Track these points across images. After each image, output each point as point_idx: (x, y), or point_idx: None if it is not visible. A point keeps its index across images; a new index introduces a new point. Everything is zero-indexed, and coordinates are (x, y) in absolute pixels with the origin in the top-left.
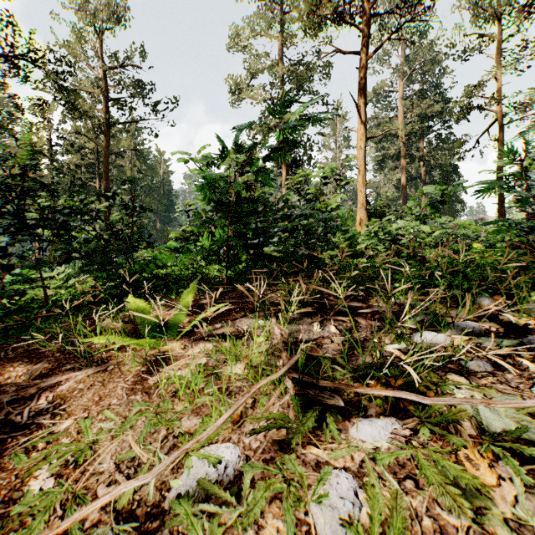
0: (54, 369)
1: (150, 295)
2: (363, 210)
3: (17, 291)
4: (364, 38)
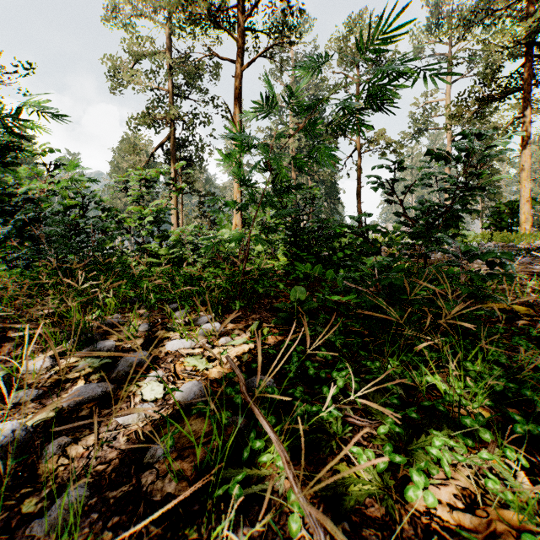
0: None
1: None
2: (238, 216)
3: None
4: (239, 49)
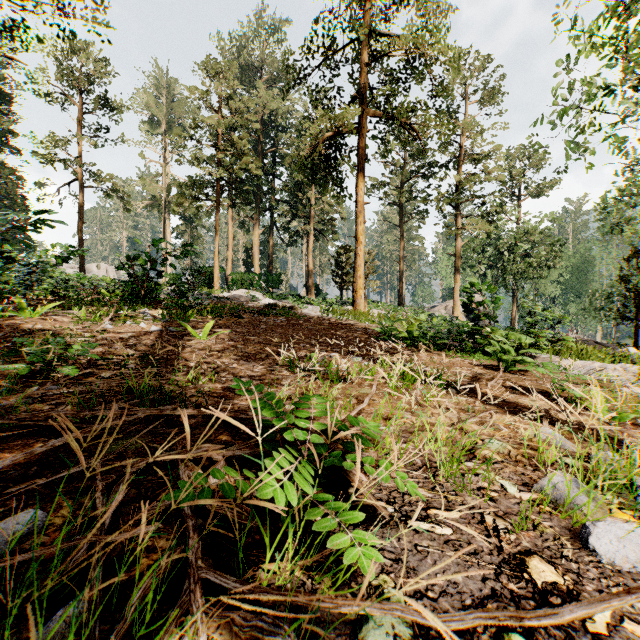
0: None
1: None
2: None
3: None
4: None
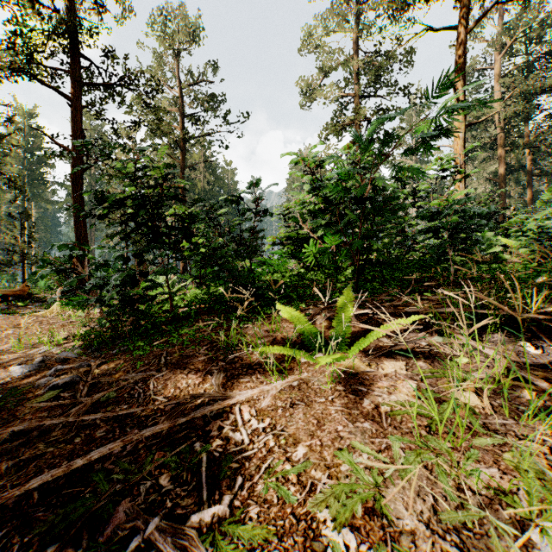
0: (230, 379)
1: (272, 303)
2: None
3: (152, 296)
4: (462, 10)
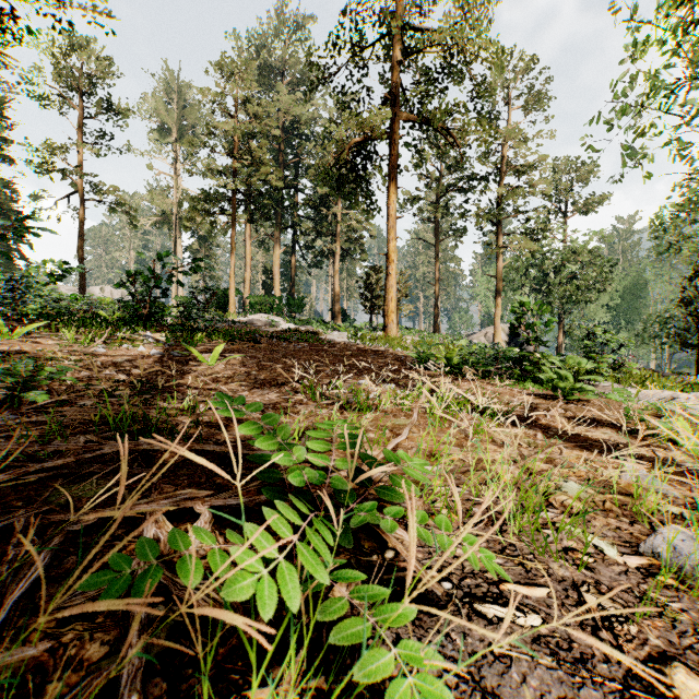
0: None
1: None
2: None
3: None
4: None
